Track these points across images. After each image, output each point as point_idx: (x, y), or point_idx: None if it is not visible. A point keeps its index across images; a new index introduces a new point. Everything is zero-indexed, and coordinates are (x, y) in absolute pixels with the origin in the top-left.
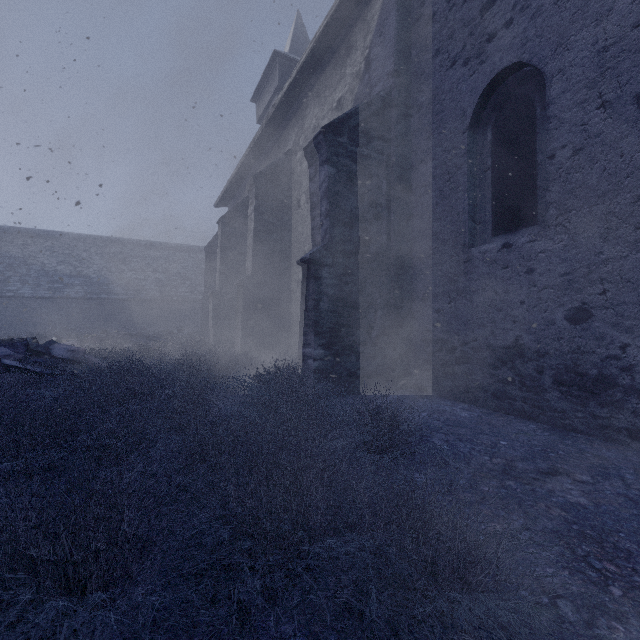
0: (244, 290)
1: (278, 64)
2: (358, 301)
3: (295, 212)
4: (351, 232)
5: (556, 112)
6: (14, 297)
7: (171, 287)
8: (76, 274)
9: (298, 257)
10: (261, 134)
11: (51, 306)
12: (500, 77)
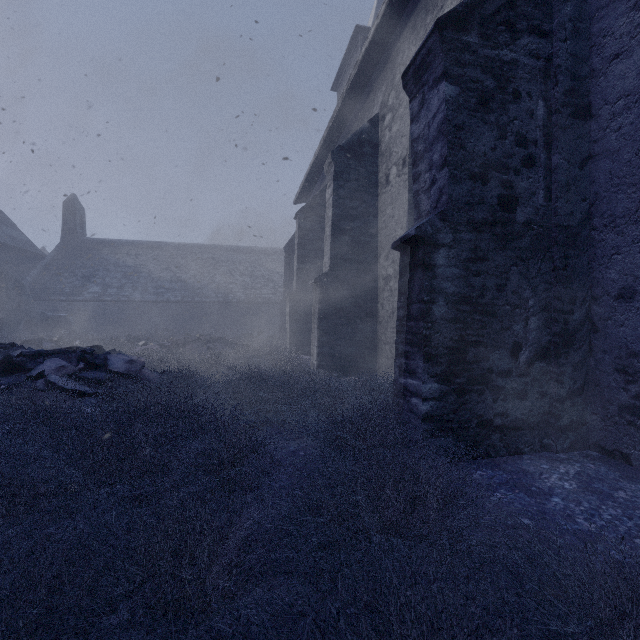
0: (320, 290)
1: (360, 40)
2: (496, 303)
3: (382, 191)
4: (484, 189)
5: None
6: (127, 301)
7: (256, 289)
8: (175, 279)
9: (386, 247)
10: (341, 107)
11: (155, 309)
12: None
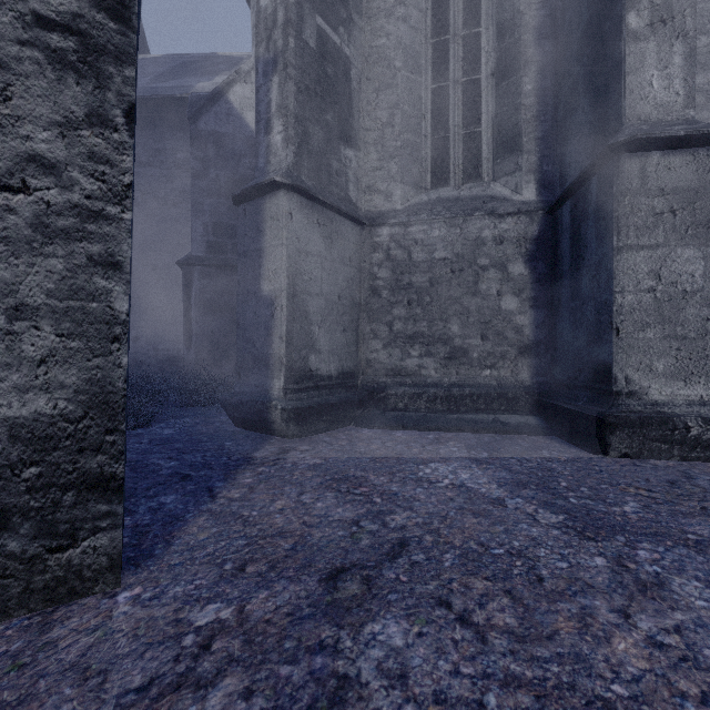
0: None
1: None
2: None
3: None
4: None
5: None
6: None
7: None
8: None
9: None
10: None
11: None
12: None
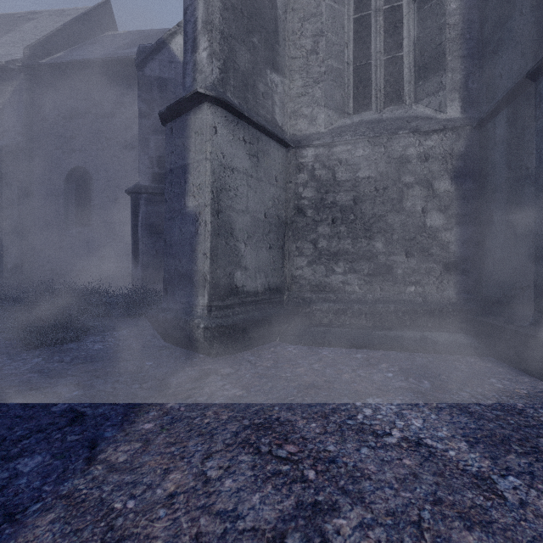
0: None
1: None
2: None
3: None
4: None
5: (96, 192)
6: None
7: None
8: None
9: None
10: None
11: None
12: (78, 167)
